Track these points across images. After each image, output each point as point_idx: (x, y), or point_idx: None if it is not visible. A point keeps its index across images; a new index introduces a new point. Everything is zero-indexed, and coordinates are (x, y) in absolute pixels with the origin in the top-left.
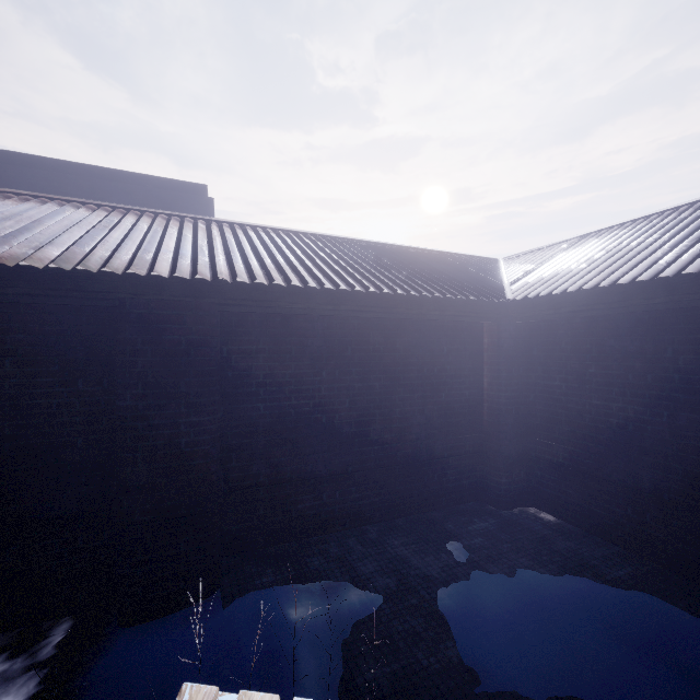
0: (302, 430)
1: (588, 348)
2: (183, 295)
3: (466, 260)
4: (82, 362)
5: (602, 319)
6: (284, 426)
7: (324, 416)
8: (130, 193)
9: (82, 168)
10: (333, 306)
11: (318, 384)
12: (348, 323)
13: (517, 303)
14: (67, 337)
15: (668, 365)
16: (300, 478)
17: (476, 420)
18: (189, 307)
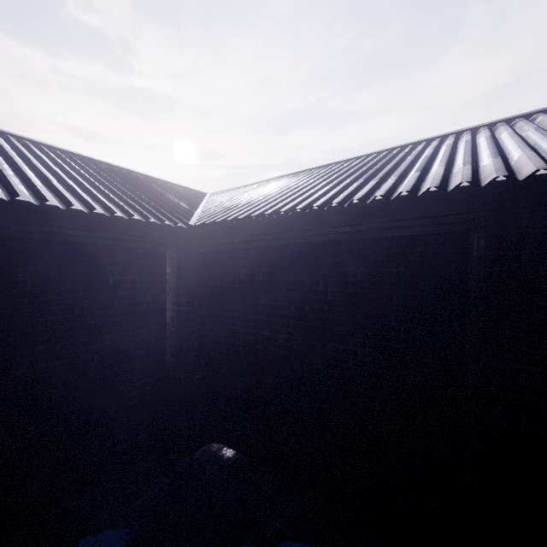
0: None
1: (261, 279)
2: None
3: (170, 187)
4: None
5: (271, 251)
6: None
7: None
8: None
9: None
10: None
11: None
12: None
13: (199, 230)
14: None
15: (321, 297)
16: None
17: (157, 360)
18: None
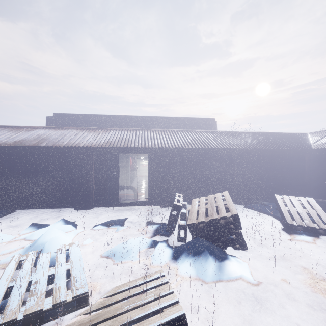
0: (263, 176)
1: None
2: (246, 151)
3: (297, 135)
4: (228, 162)
5: None
6: (259, 175)
7: (267, 174)
8: (198, 122)
9: (189, 118)
10: (271, 152)
11: (266, 167)
12: (272, 155)
13: (315, 149)
14: (227, 158)
15: None
16: (262, 186)
17: (303, 177)
18: (248, 153)
